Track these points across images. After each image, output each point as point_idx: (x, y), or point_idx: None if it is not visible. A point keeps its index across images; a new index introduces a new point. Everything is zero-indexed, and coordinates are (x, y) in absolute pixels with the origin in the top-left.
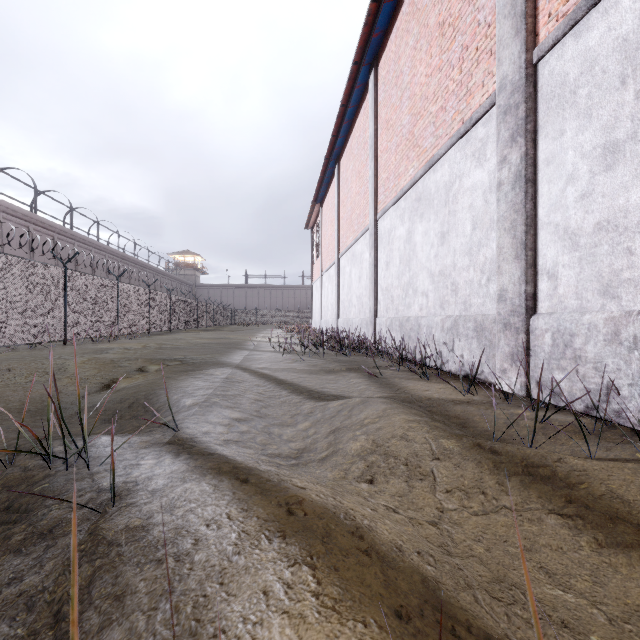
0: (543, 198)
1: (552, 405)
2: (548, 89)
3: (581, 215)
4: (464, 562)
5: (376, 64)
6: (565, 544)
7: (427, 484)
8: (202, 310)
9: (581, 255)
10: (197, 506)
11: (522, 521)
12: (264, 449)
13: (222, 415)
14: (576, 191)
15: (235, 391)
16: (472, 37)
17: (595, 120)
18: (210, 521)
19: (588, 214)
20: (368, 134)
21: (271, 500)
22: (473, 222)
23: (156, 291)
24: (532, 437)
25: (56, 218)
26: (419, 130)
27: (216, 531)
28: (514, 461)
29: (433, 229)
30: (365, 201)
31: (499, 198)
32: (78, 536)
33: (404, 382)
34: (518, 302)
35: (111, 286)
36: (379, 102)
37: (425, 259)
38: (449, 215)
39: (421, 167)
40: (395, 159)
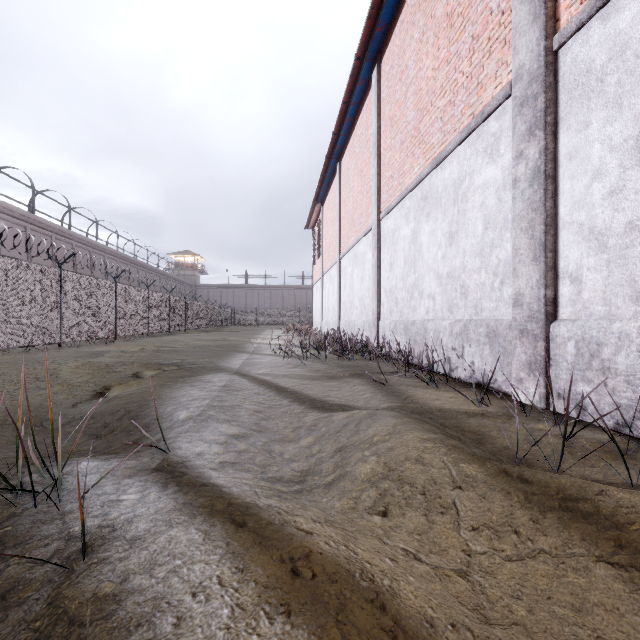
0: (565, 195)
1: (573, 418)
2: (571, 78)
3: (609, 214)
4: (507, 634)
5: (379, 59)
6: (622, 604)
7: (449, 519)
8: (202, 311)
9: (609, 257)
10: (183, 564)
11: (565, 570)
12: (264, 472)
13: (218, 431)
14: (604, 187)
15: (233, 401)
16: (484, 26)
17: (626, 109)
18: (197, 588)
19: (618, 212)
20: (371, 132)
21: (272, 554)
22: (485, 222)
23: (155, 292)
24: (560, 458)
25: (54, 218)
26: (425, 126)
27: (204, 605)
28: (548, 493)
29: (440, 229)
30: (368, 200)
31: (515, 196)
32: (34, 607)
33: (411, 390)
34: (536, 307)
35: (108, 287)
36: (382, 98)
37: (432, 260)
38: (458, 214)
39: (427, 164)
40: (399, 157)
